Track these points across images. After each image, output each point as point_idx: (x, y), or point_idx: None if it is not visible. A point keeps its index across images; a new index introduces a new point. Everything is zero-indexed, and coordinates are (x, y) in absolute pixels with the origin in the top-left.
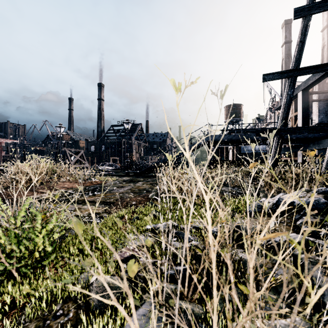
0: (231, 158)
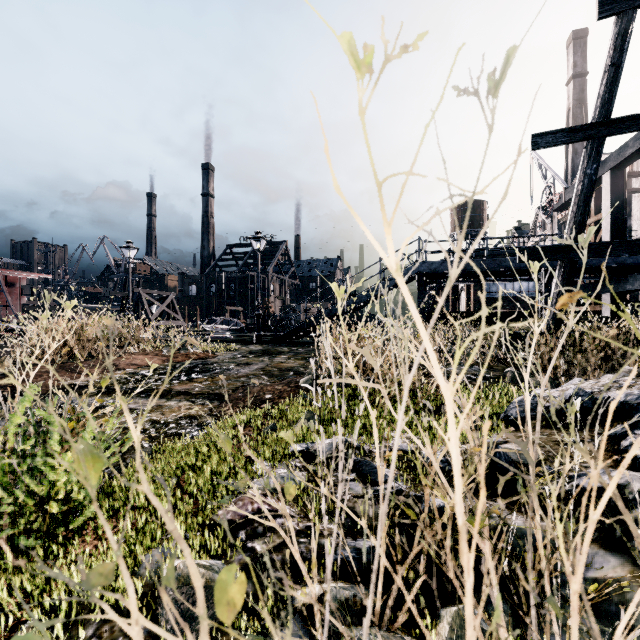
0: (464, 308)
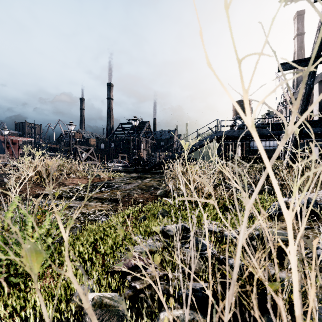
0: (240, 155)
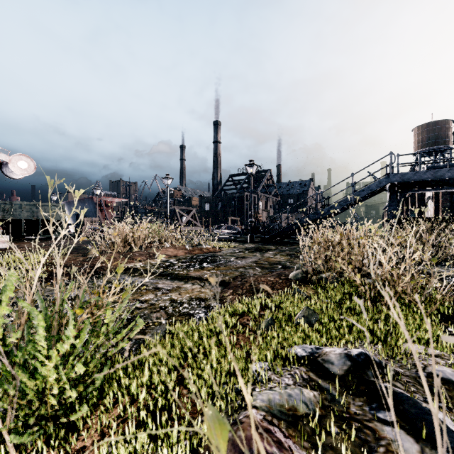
0: (431, 215)
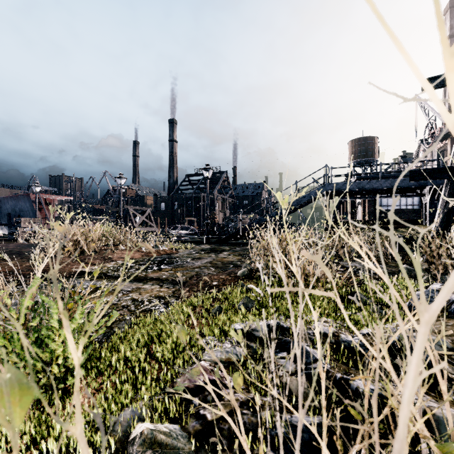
0: (360, 218)
